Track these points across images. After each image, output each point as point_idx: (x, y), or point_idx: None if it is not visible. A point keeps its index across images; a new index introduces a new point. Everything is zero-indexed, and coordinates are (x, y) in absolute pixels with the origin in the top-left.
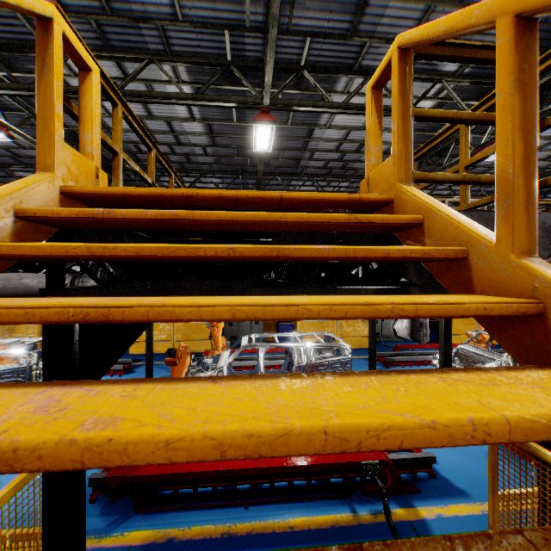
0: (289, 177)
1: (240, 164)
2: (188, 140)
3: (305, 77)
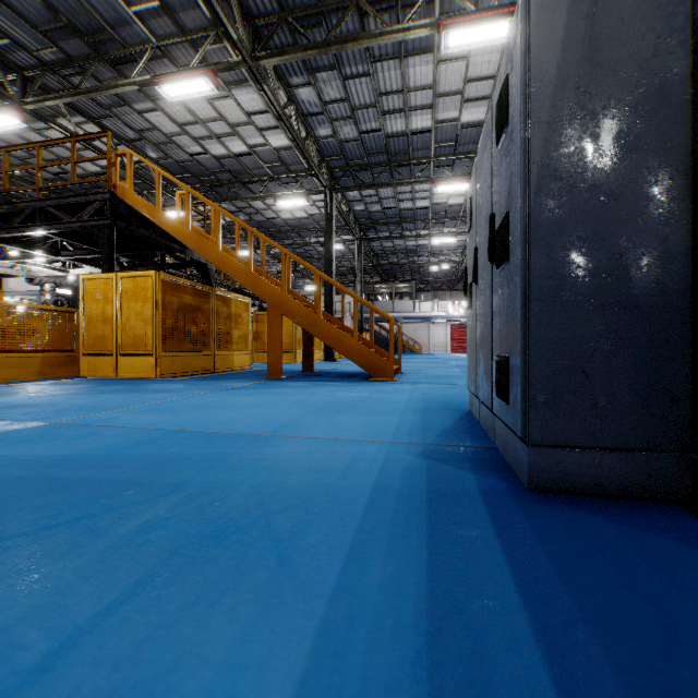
0: None
1: None
2: None
3: None
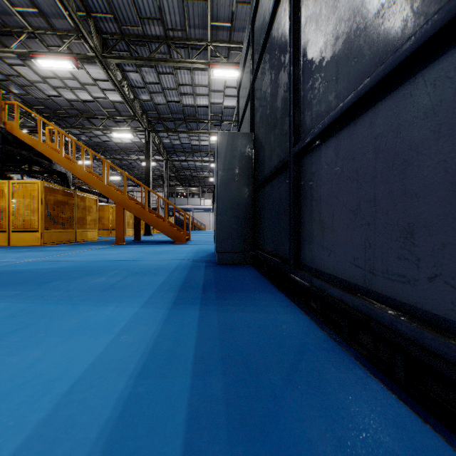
0: None
1: None
2: None
3: None
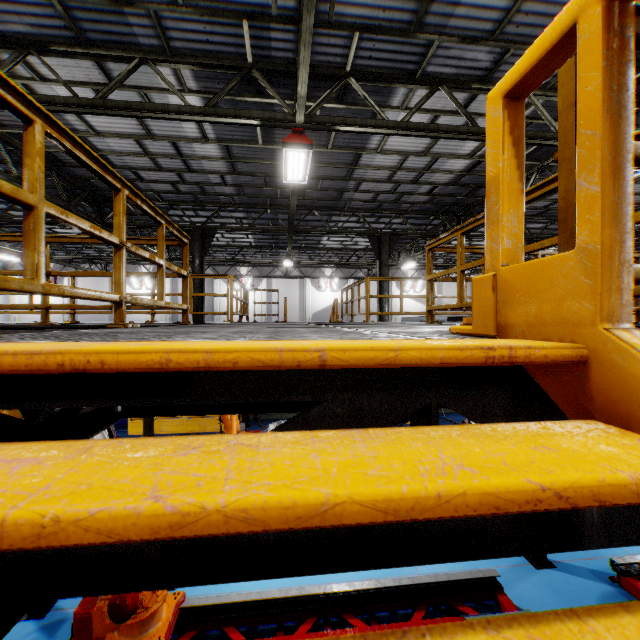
0: (330, 212)
1: (268, 196)
2: (202, 166)
3: (351, 87)
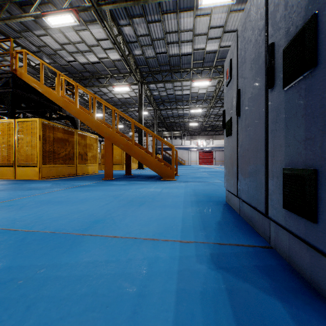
0: None
1: None
2: None
3: None
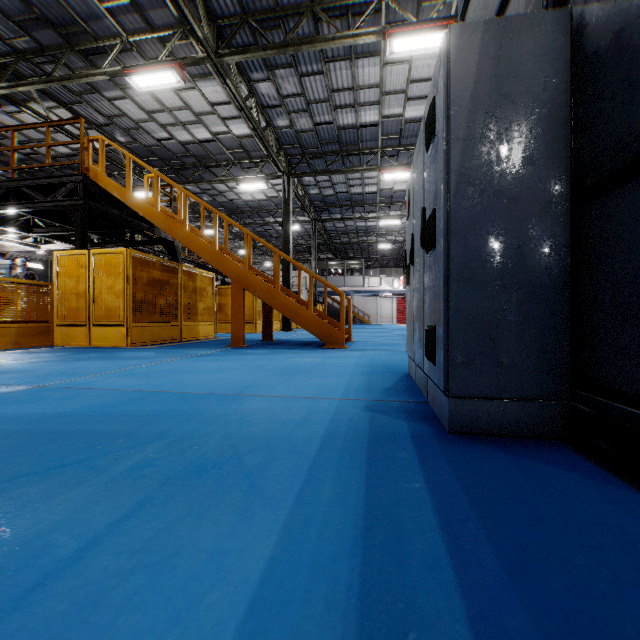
0: None
1: None
2: None
3: None
